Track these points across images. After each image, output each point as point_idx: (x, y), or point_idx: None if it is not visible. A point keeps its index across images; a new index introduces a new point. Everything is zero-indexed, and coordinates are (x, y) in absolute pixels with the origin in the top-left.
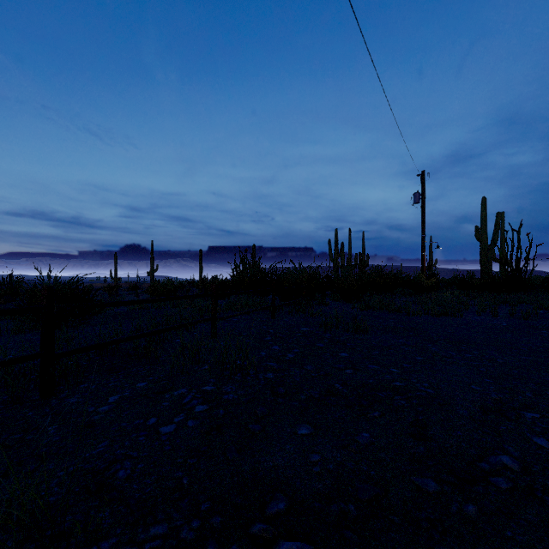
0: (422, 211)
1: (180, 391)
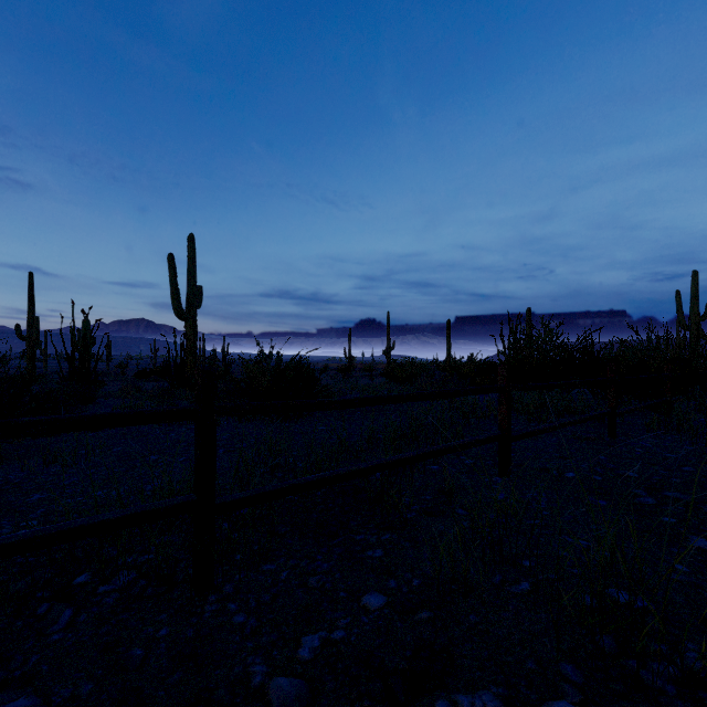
0: None
1: (478, 701)
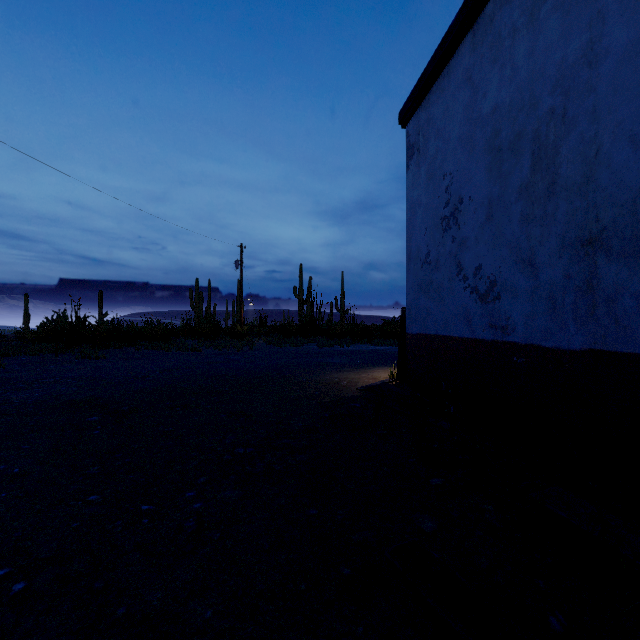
0: (241, 275)
1: None
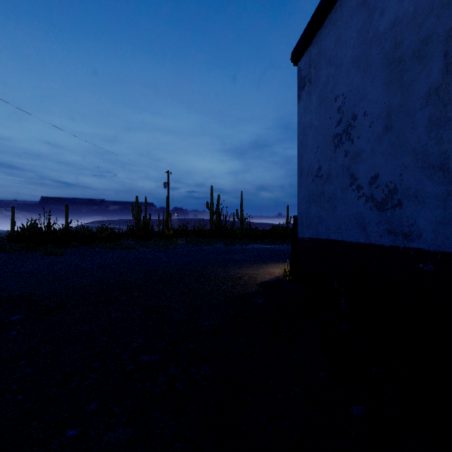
0: (168, 193)
1: None
